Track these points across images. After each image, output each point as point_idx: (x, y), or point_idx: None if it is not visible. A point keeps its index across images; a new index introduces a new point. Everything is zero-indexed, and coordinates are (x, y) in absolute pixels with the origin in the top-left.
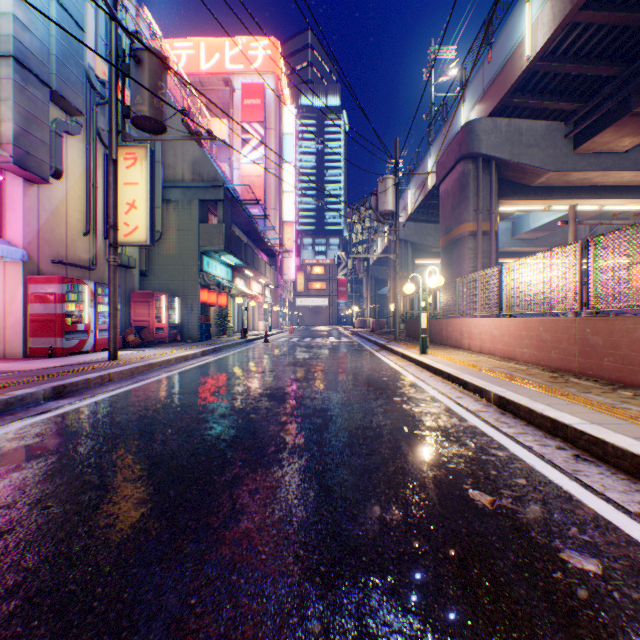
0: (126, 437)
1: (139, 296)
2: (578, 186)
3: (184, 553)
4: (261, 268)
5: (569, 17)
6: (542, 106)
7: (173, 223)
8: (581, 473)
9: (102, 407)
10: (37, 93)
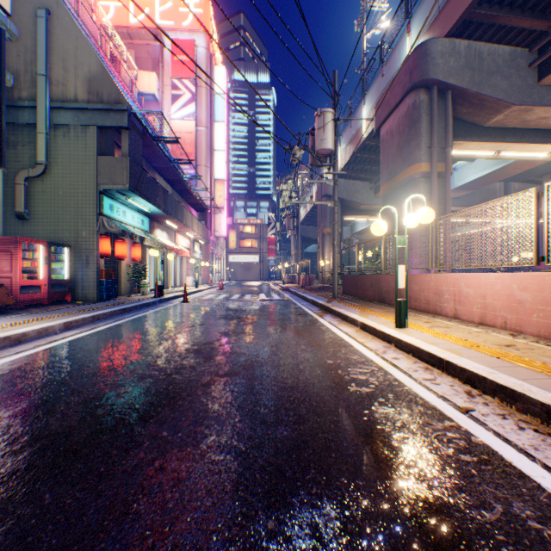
0: None
1: None
2: (532, 129)
3: None
4: (186, 220)
5: None
6: (511, 22)
7: (63, 154)
8: None
9: None
10: None
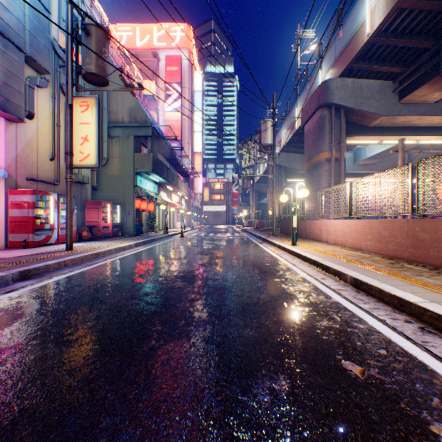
0: (69, 312)
1: (91, 204)
2: (402, 126)
3: (100, 427)
4: (178, 184)
5: (398, 4)
6: (377, 69)
7: (116, 152)
8: (429, 344)
9: (55, 287)
10: (15, 56)
